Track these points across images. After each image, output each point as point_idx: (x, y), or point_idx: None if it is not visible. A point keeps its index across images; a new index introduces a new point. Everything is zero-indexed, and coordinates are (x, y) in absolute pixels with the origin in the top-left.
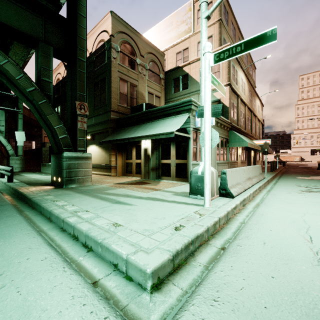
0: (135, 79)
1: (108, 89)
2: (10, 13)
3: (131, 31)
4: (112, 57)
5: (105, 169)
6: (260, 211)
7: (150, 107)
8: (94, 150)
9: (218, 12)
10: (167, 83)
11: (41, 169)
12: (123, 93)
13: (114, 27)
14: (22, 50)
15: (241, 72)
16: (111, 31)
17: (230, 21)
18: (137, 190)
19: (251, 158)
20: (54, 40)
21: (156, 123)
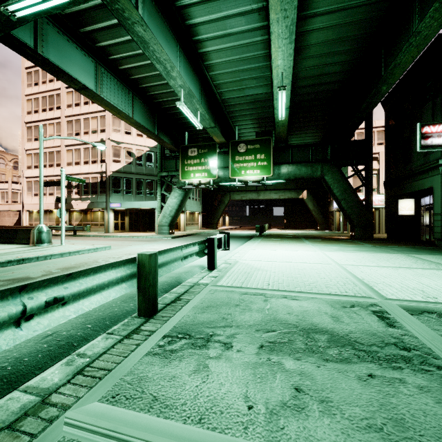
0: None
1: None
2: None
3: None
4: None
5: None
6: None
7: None
8: None
9: None
10: None
11: None
12: None
13: None
14: None
15: None
16: None
17: None
18: None
19: None
20: None
21: None
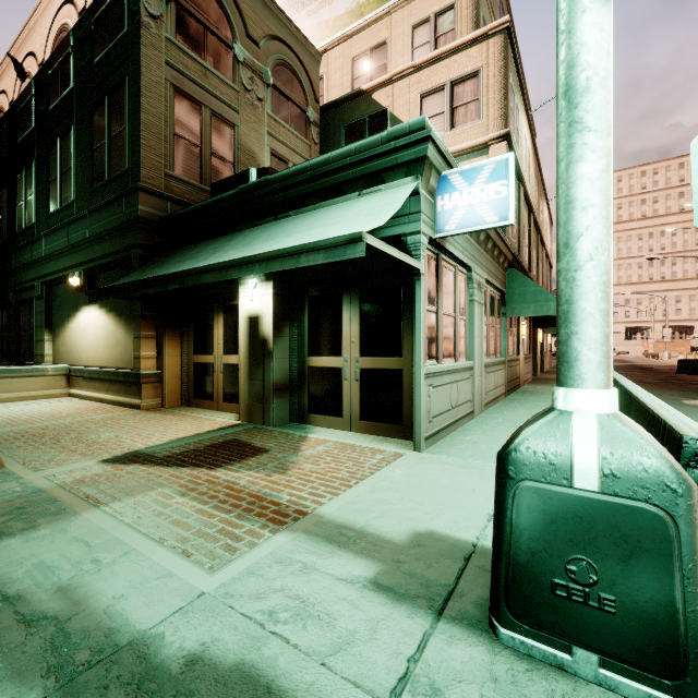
0: (230, 105)
1: (132, 119)
2: None
3: None
4: (146, 12)
5: (124, 384)
6: None
7: None
8: (94, 322)
9: None
10: (327, 139)
11: None
12: (188, 140)
13: None
14: None
15: (525, 120)
16: None
17: None
18: (174, 531)
19: (538, 348)
20: None
21: (289, 223)
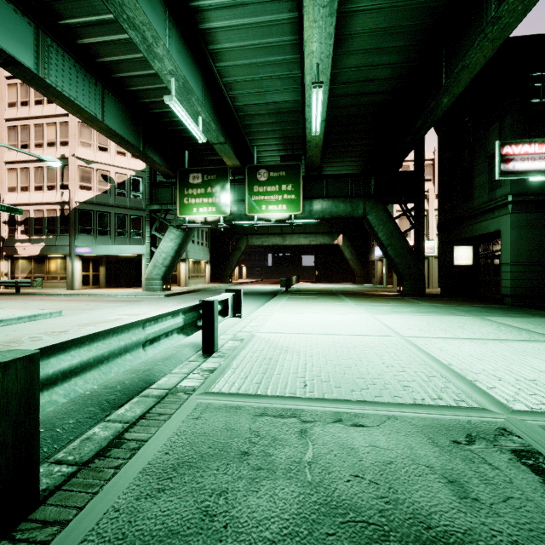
0: None
1: None
2: None
3: None
4: None
5: None
6: None
7: None
8: None
9: None
10: None
11: None
12: None
13: None
14: None
15: None
16: None
17: None
18: None
19: None
20: None
21: None
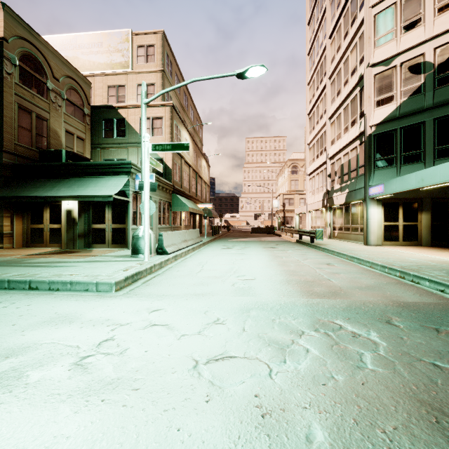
0: (45, 110)
1: None
2: None
3: (38, 40)
4: (5, 72)
5: None
6: (184, 261)
7: (73, 156)
8: None
9: (161, 61)
10: (94, 122)
11: None
12: (25, 128)
13: (8, 28)
14: None
15: (185, 132)
16: (3, 33)
17: (174, 73)
18: (70, 258)
19: (197, 223)
20: None
21: (86, 181)
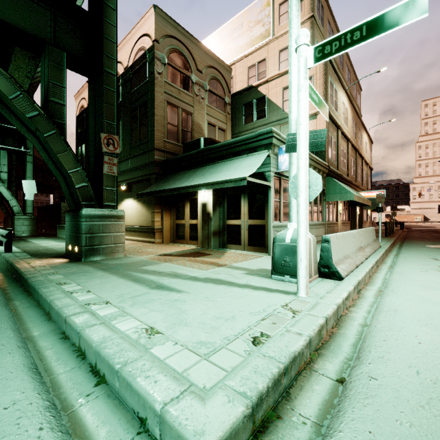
0: (190, 104)
1: (151, 118)
2: (2, 1)
3: (183, 35)
4: (156, 72)
5: (147, 233)
6: (389, 304)
7: (210, 144)
8: (131, 206)
9: (310, 5)
10: (235, 111)
11: (58, 233)
12: (172, 124)
13: (159, 29)
14: (27, 62)
15: (343, 93)
16: (155, 35)
17: (326, 20)
18: (191, 266)
19: (356, 218)
20: (69, 44)
21: (219, 166)
